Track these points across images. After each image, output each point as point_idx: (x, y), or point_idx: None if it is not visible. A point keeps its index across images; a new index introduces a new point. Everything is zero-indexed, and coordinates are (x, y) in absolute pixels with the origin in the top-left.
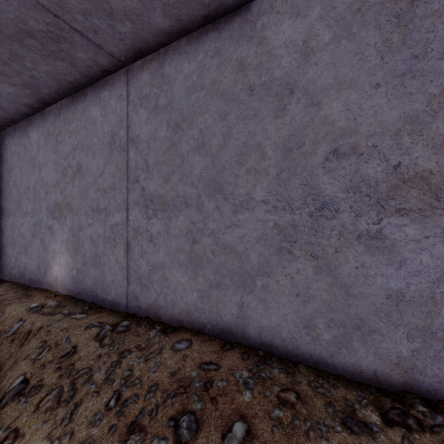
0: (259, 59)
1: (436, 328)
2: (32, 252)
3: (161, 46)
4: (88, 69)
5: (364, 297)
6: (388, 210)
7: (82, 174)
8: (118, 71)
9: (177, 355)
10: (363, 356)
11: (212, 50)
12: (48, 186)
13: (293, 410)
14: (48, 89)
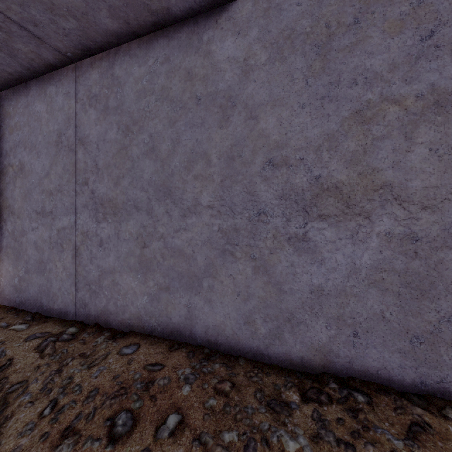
0: (206, 70)
1: (346, 316)
2: None
3: (111, 46)
4: (30, 61)
5: (293, 293)
6: (312, 216)
7: (25, 174)
8: (65, 67)
9: (123, 359)
10: (292, 346)
11: (162, 56)
12: None
13: (227, 398)
14: None
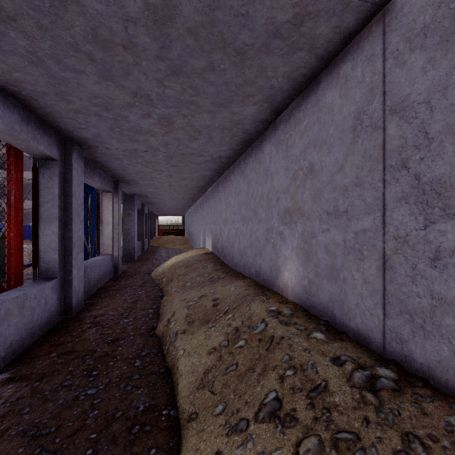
0: None
1: None
2: (265, 255)
3: None
4: (327, 45)
5: None
6: None
7: (314, 174)
8: (366, 26)
9: None
10: None
11: None
12: (278, 193)
13: None
14: (281, 95)
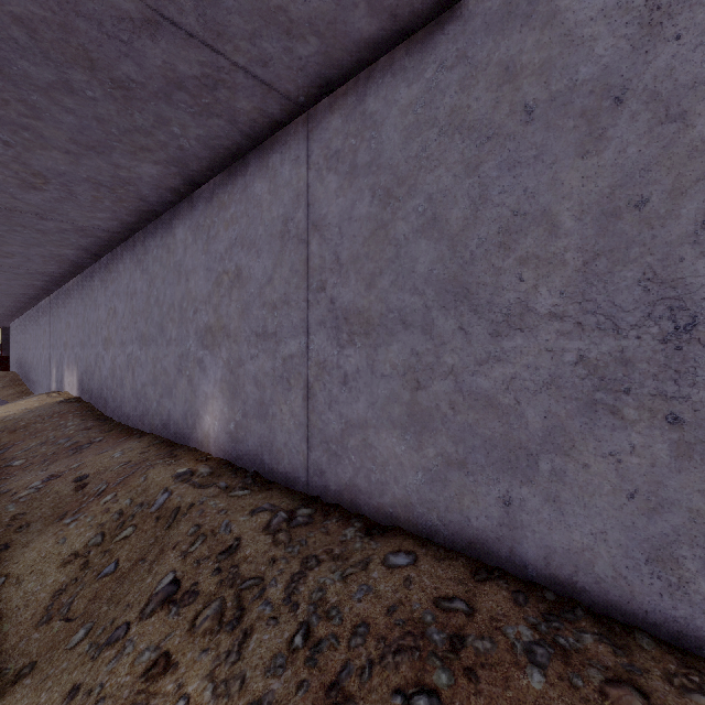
0: (546, 52)
1: None
2: (178, 395)
3: (361, 67)
4: (252, 124)
5: None
6: None
7: (242, 282)
8: (293, 121)
9: (395, 577)
10: None
11: (451, 55)
12: (197, 303)
13: None
14: (198, 162)
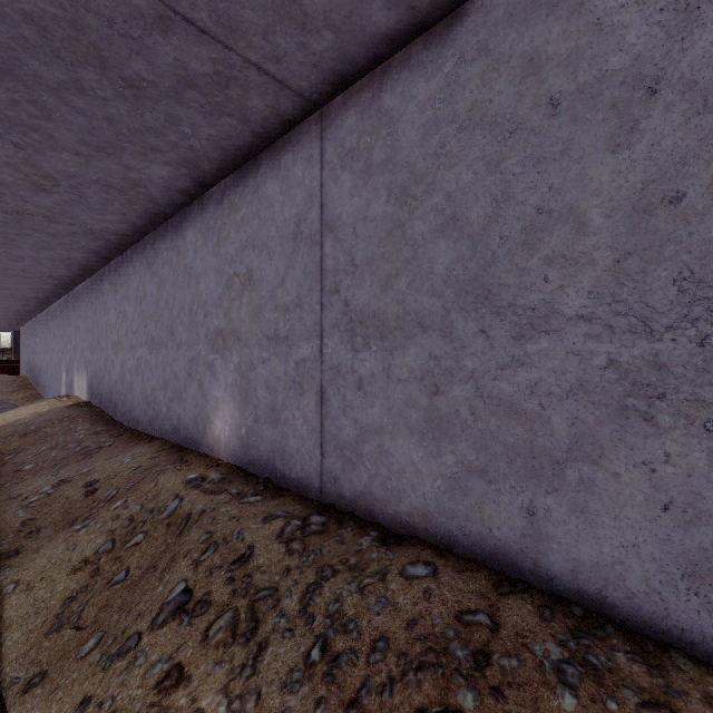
0: (573, 42)
1: None
2: (188, 399)
3: (377, 63)
4: (264, 123)
5: None
6: None
7: (253, 285)
8: (306, 120)
9: (414, 589)
10: None
11: (471, 48)
12: (207, 306)
13: None
14: (209, 163)
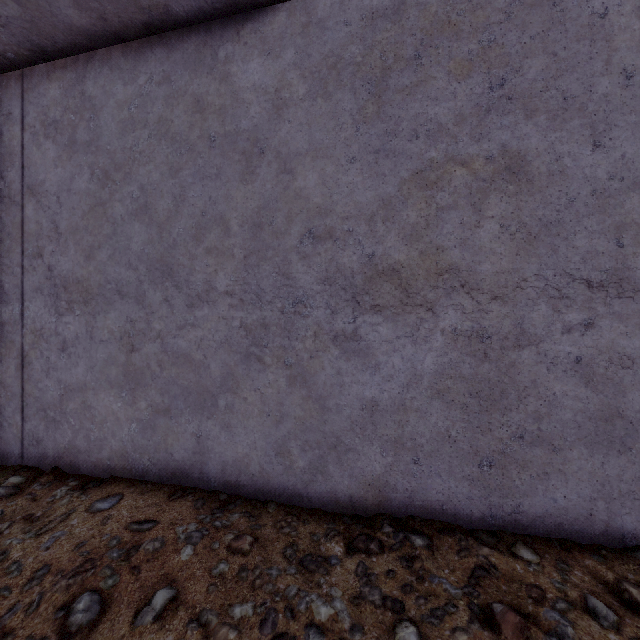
0: (223, 100)
1: (406, 438)
2: None
3: (79, 49)
4: None
5: (340, 411)
6: (364, 307)
7: None
8: (5, 74)
9: (95, 518)
10: (339, 481)
11: (159, 74)
12: None
13: (244, 560)
14: None
